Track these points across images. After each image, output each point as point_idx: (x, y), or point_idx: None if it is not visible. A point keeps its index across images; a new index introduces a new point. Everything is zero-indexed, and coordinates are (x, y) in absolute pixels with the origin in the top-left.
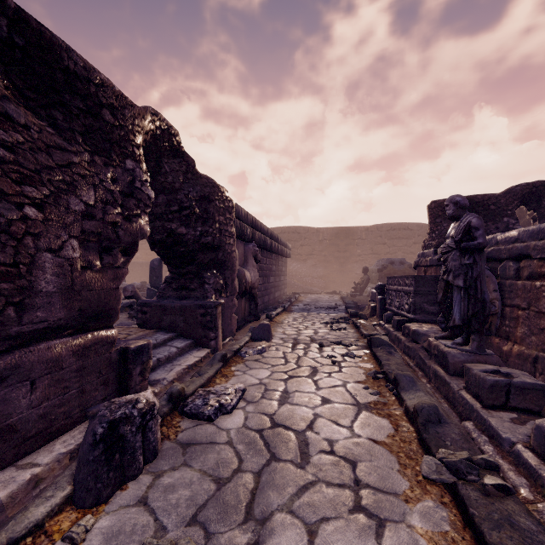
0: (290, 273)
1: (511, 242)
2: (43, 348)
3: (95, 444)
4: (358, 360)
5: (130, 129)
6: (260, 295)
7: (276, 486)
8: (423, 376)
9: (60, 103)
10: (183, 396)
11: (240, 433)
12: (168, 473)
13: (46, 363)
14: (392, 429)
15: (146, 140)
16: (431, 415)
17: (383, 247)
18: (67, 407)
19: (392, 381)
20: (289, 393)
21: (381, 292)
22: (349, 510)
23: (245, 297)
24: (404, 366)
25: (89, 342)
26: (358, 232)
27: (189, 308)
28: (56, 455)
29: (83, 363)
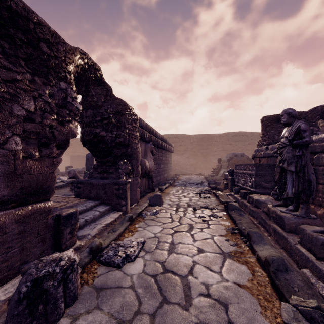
0: (173, 162)
1: (323, 141)
2: None
3: (19, 301)
4: (220, 219)
5: (63, 59)
6: (155, 176)
7: None
8: (265, 231)
9: (6, 35)
10: (100, 248)
11: (140, 278)
12: (83, 316)
13: None
14: (250, 274)
15: (78, 72)
16: (280, 266)
17: (230, 146)
18: (10, 262)
19: (245, 236)
20: (175, 244)
21: (232, 174)
22: None
23: (145, 177)
24: (251, 224)
25: (29, 212)
26: (215, 137)
27: (108, 185)
28: None
29: (23, 227)
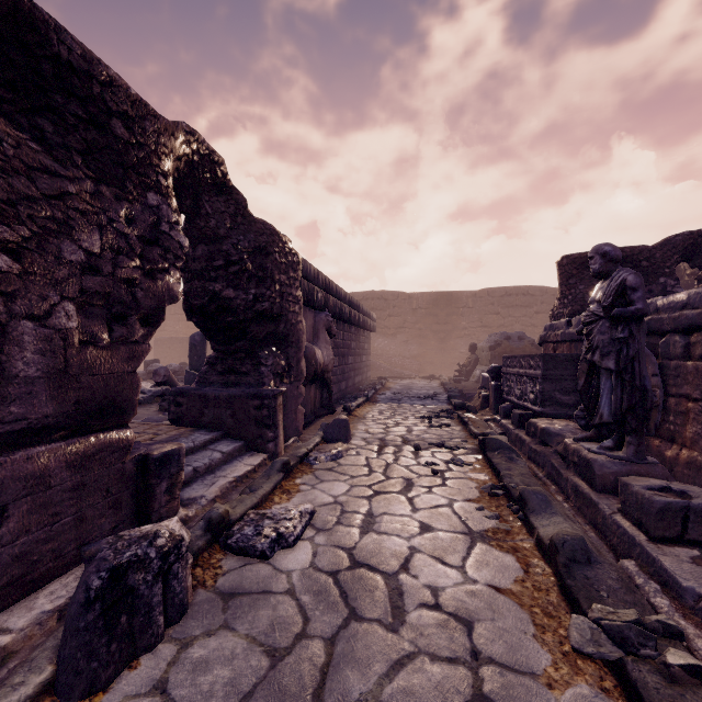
0: (375, 352)
1: (677, 308)
2: (19, 459)
3: (89, 603)
4: (468, 469)
5: (153, 149)
6: (335, 381)
7: (357, 662)
8: (558, 492)
9: (48, 108)
10: (227, 522)
11: (306, 577)
12: (200, 640)
13: (24, 480)
14: (521, 570)
15: (179, 169)
16: (577, 553)
17: (496, 318)
18: (58, 542)
19: (516, 500)
20: (375, 517)
21: (496, 377)
22: (466, 701)
23: (316, 383)
24: (531, 478)
25: (92, 449)
26: (464, 298)
27: (239, 399)
28: (37, 614)
29: (81, 478)
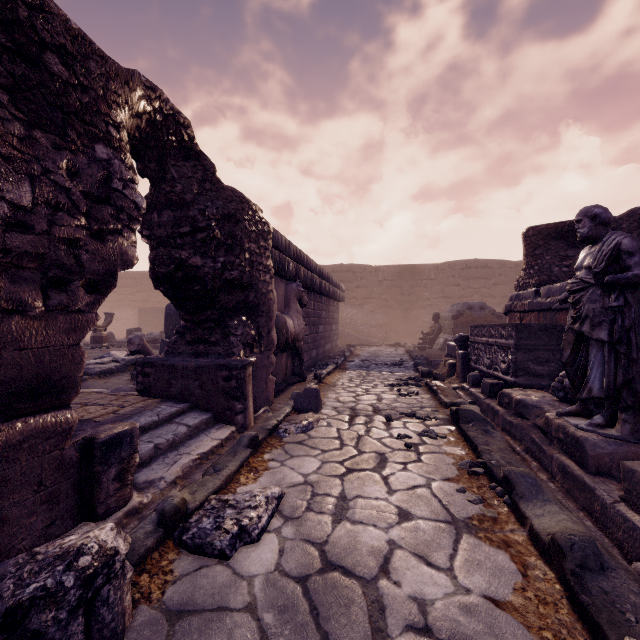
0: (343, 321)
1: None
2: None
3: None
4: (443, 442)
5: (101, 95)
6: (306, 349)
7: None
8: (540, 470)
9: None
10: (183, 513)
11: (270, 586)
12: None
13: None
14: (518, 574)
15: (141, 129)
16: (588, 558)
17: (456, 289)
18: None
19: (500, 481)
20: (349, 501)
21: (463, 345)
22: None
23: (287, 352)
24: (511, 454)
25: (18, 436)
26: (426, 270)
27: (207, 369)
28: None
29: (3, 472)
